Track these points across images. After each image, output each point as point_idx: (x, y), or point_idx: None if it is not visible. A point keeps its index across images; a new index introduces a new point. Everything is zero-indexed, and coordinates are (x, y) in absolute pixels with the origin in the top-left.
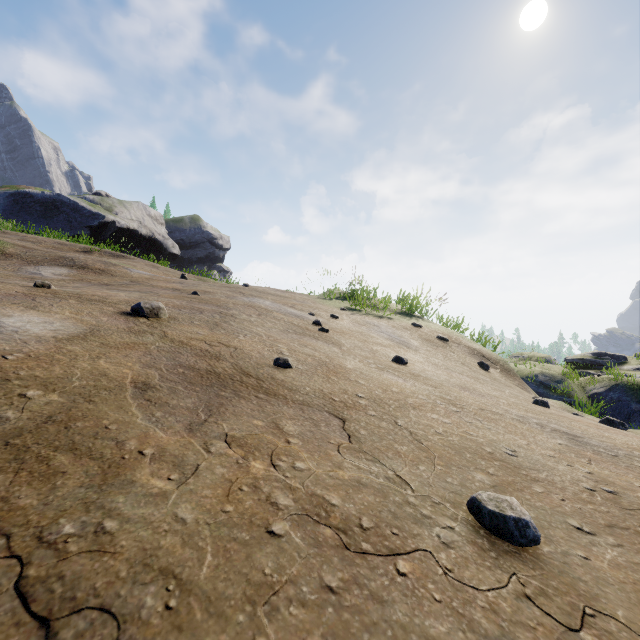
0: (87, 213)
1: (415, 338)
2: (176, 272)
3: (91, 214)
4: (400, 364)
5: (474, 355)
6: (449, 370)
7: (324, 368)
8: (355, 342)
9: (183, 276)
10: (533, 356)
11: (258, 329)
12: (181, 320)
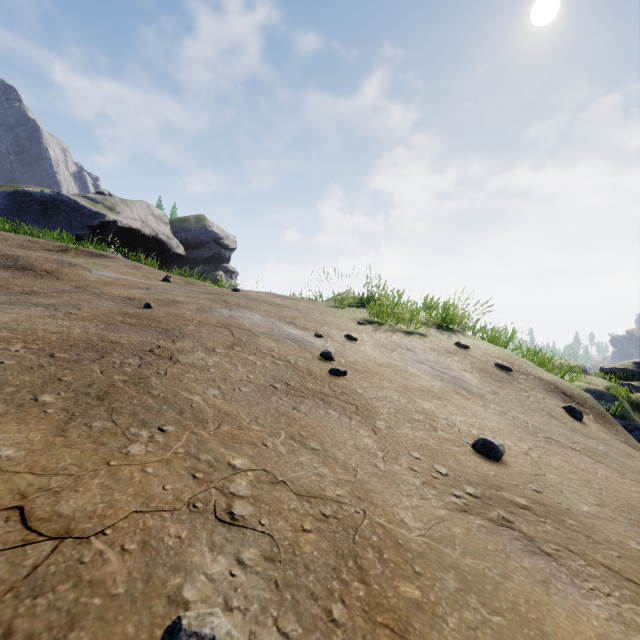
0: (87, 212)
1: (468, 369)
2: (160, 273)
3: (91, 213)
4: (493, 459)
5: (552, 392)
6: (555, 443)
7: (354, 597)
8: (393, 396)
9: (166, 278)
10: (565, 365)
11: (208, 393)
12: (4, 394)
